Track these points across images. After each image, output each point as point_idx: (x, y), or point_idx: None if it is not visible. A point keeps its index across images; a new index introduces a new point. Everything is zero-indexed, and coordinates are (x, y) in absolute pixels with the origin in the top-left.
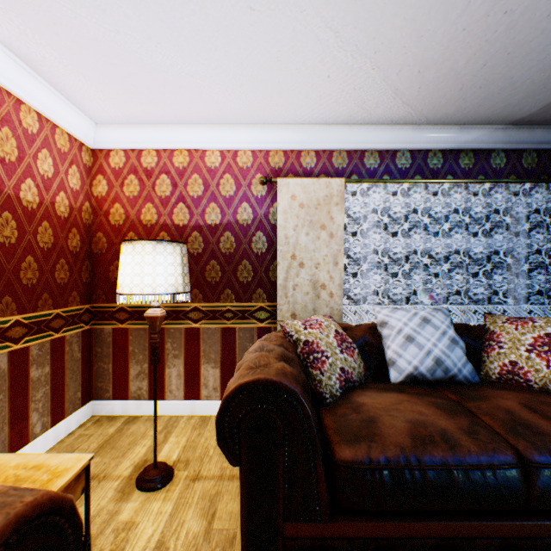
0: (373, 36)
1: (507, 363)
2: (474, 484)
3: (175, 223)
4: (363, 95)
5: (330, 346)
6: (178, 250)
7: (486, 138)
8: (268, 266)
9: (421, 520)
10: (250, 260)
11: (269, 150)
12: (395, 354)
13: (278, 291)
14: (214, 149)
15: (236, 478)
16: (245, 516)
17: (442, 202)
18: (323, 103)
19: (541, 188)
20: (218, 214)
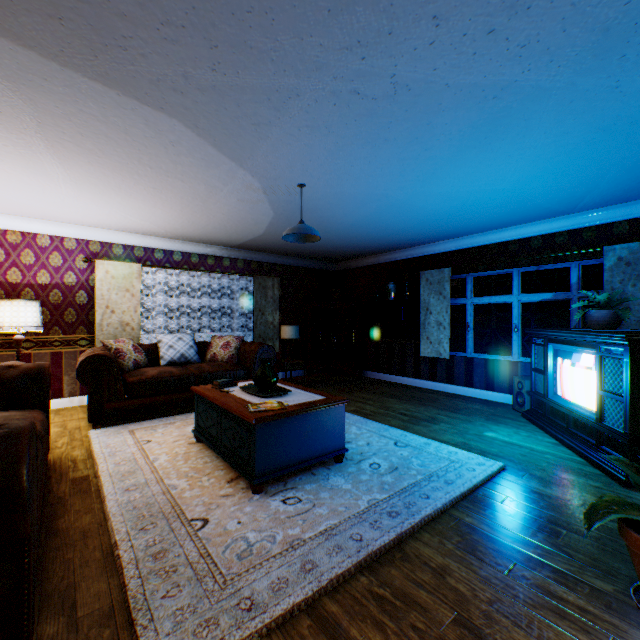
0: (149, 219)
1: (213, 354)
2: (178, 382)
3: (9, 281)
4: (150, 229)
5: (130, 350)
6: (39, 304)
7: (220, 251)
8: (89, 312)
9: (160, 396)
10: (76, 308)
11: (90, 240)
12: (164, 353)
13: (97, 327)
14: (45, 234)
15: (75, 419)
16: (91, 403)
17: (201, 280)
18: (127, 227)
19: (246, 278)
20: (48, 277)
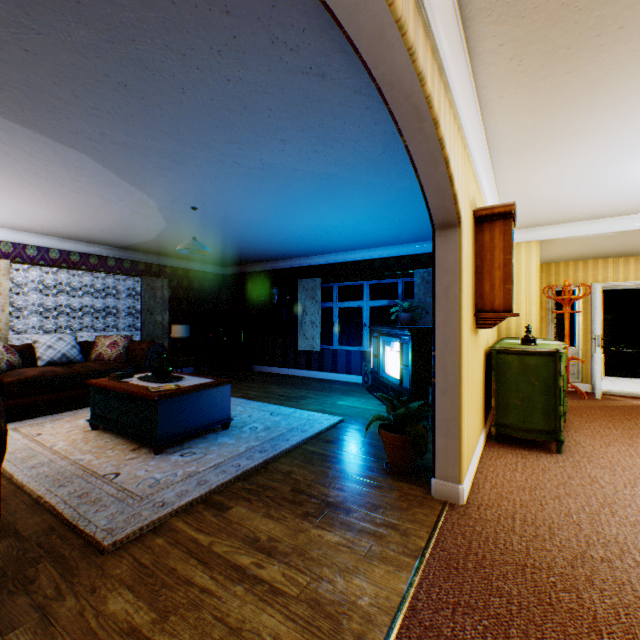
0: (27, 217)
1: (99, 353)
2: (63, 381)
3: None
4: (24, 225)
5: (1, 351)
6: None
7: (105, 251)
8: None
9: (43, 395)
10: None
11: None
12: (43, 354)
13: None
14: None
15: None
16: None
17: (82, 279)
18: None
19: (134, 278)
20: None
